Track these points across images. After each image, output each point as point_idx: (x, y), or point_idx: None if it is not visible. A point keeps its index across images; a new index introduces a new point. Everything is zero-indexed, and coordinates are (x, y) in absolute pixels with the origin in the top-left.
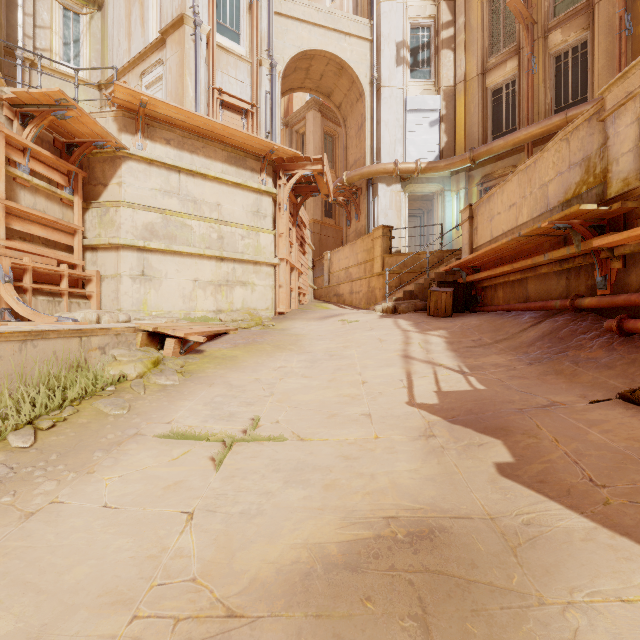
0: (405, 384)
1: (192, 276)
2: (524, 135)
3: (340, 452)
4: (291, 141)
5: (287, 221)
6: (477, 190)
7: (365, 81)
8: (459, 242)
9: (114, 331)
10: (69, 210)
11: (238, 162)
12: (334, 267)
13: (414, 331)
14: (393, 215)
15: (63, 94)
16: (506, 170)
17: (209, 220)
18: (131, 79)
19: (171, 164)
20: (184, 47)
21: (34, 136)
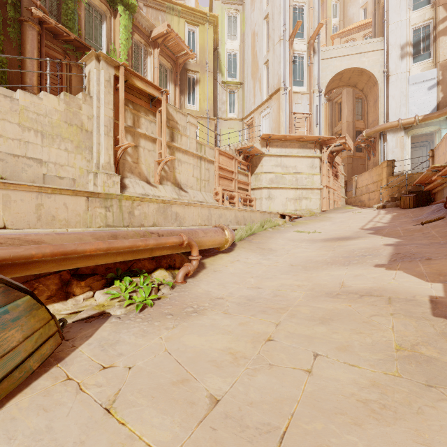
0: (362, 226)
1: (285, 196)
2: None
3: (334, 233)
4: (332, 109)
5: (327, 167)
6: None
7: (378, 75)
8: None
9: (274, 213)
10: (246, 177)
11: (304, 146)
12: (359, 185)
13: (382, 214)
14: (398, 151)
15: (252, 145)
16: None
17: (292, 173)
18: (255, 115)
19: (278, 155)
20: (280, 101)
21: (242, 158)
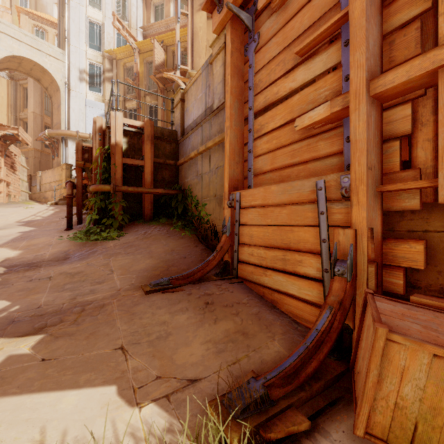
0: (21, 219)
1: None
2: None
3: None
4: (16, 90)
5: None
6: None
7: (61, 83)
8: None
9: None
10: None
11: None
12: (43, 181)
13: (49, 210)
14: None
15: None
16: None
17: None
18: None
19: None
20: None
21: None
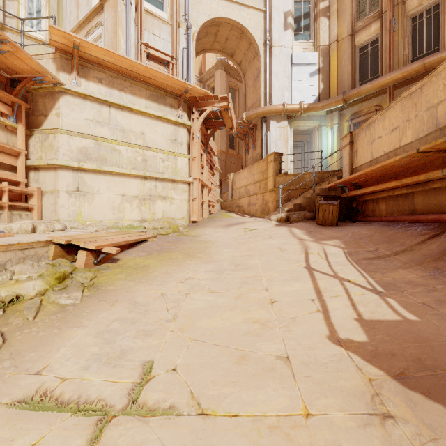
0: (318, 306)
1: (120, 192)
2: (388, 79)
3: None
4: None
5: (199, 148)
6: (347, 125)
7: (260, 42)
8: (333, 165)
9: (18, 246)
10: (14, 136)
11: (159, 99)
12: (236, 185)
13: (310, 240)
14: (282, 145)
15: None
16: (371, 109)
17: (135, 146)
18: None
19: (102, 99)
20: (117, 9)
21: None
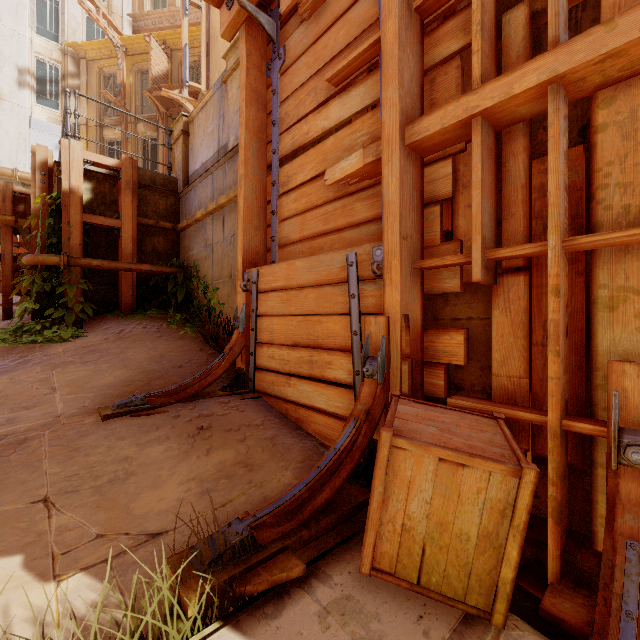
0: None
1: None
2: None
3: None
4: None
5: None
6: None
7: None
8: None
9: None
10: None
11: None
12: None
13: None
14: None
15: None
16: None
17: None
18: None
19: None
20: None
21: None
